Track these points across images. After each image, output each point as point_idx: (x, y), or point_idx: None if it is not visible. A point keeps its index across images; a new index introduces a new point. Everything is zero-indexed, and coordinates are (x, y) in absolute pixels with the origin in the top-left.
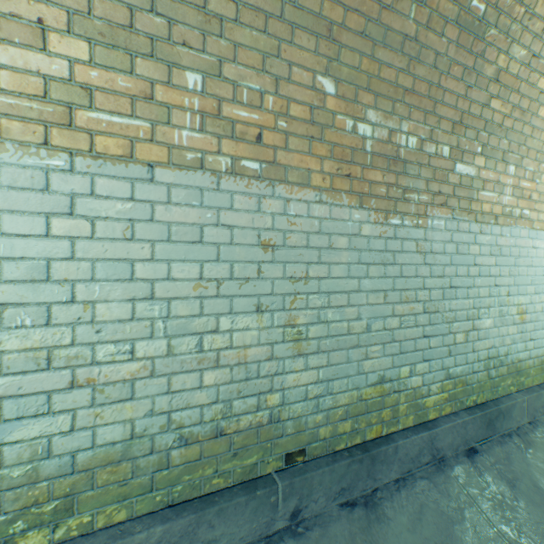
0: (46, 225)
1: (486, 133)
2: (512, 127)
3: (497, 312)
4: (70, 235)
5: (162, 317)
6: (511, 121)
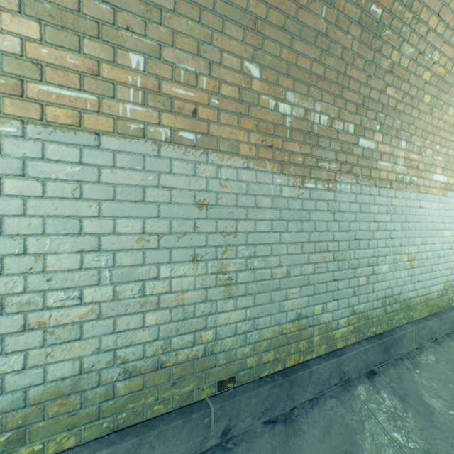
0: None
1: (383, 114)
2: (403, 110)
3: (392, 259)
4: (22, 194)
5: (108, 266)
6: (402, 105)
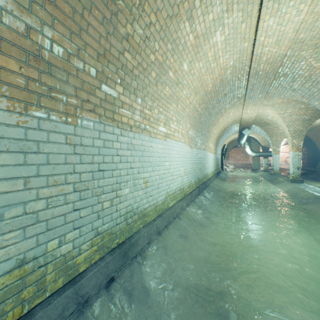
0: None
1: (123, 72)
2: (139, 76)
3: (133, 183)
4: None
5: None
6: (138, 71)
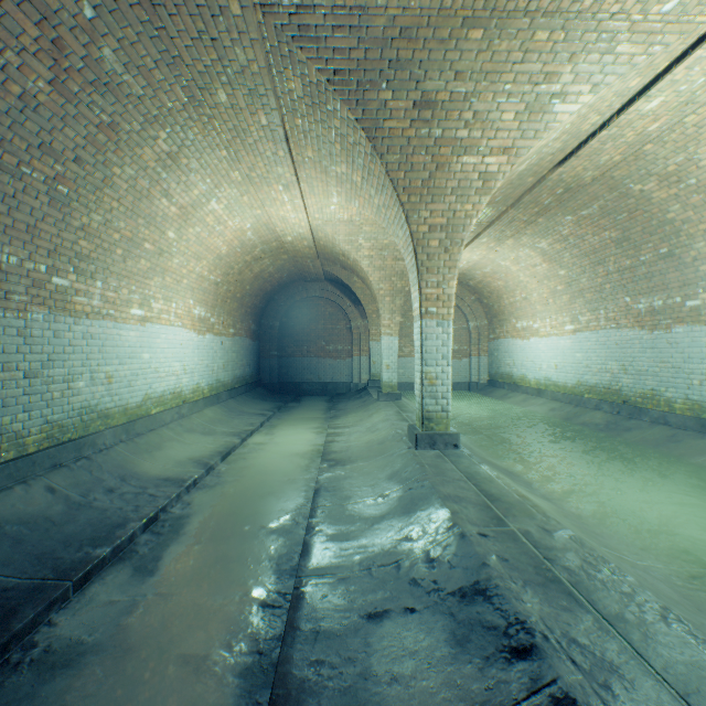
0: (586, 344)
1: (703, 281)
2: None
3: None
4: (588, 345)
5: (599, 361)
6: None
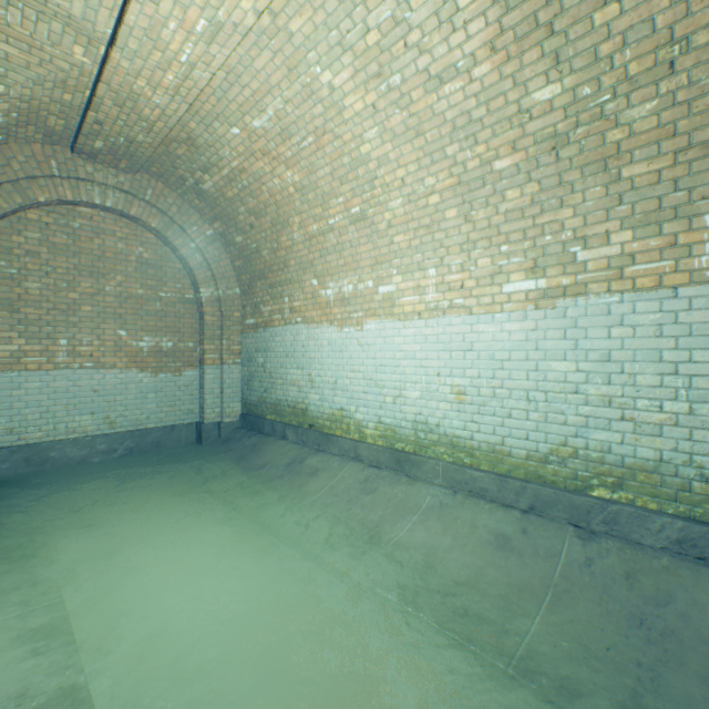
0: (607, 333)
1: None
2: None
3: None
4: (620, 336)
5: (683, 387)
6: None
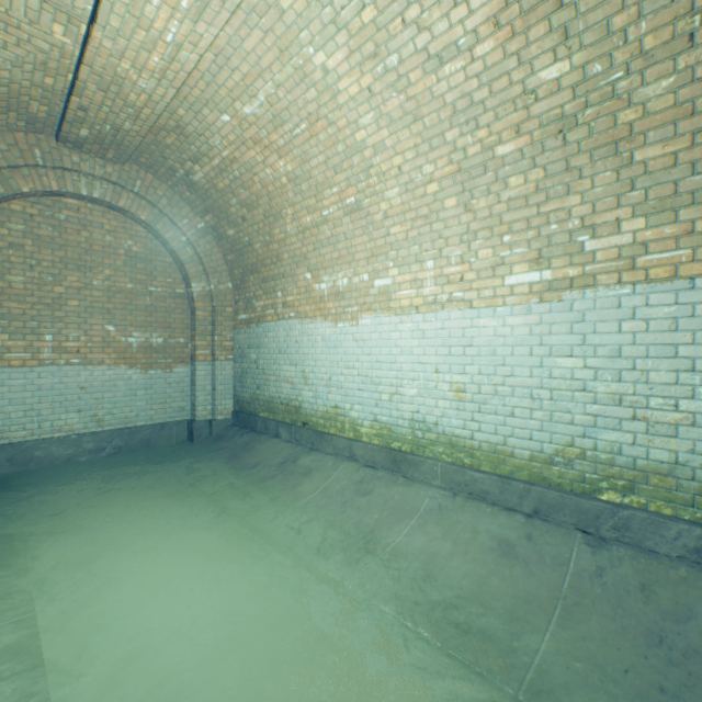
0: (617, 327)
1: None
2: None
3: None
4: (632, 331)
5: (701, 385)
6: None
